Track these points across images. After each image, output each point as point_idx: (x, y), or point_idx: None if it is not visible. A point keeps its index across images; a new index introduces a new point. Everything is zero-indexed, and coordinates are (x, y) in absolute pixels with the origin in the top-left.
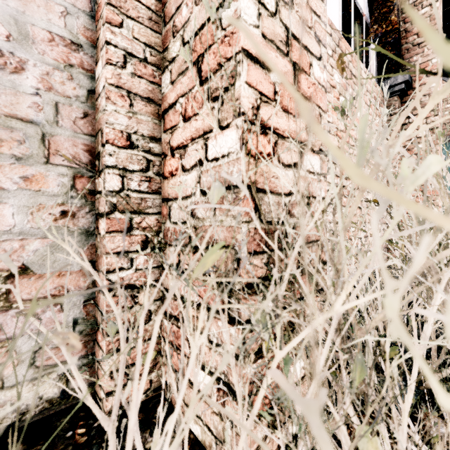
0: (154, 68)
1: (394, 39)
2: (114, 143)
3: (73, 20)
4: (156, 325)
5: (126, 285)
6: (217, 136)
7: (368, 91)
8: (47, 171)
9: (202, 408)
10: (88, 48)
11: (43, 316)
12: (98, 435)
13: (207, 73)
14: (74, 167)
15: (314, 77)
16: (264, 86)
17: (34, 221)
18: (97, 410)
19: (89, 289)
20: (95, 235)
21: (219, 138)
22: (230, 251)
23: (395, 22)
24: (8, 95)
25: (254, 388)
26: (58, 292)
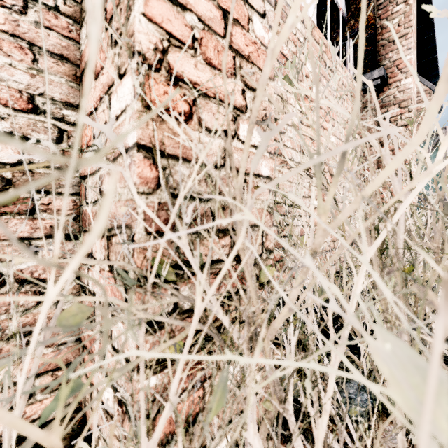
0: (70, 21)
1: (370, 35)
2: (8, 105)
3: None
4: None
5: (25, 279)
6: (117, 88)
7: (343, 84)
8: None
9: (107, 430)
10: None
11: None
12: None
13: (110, 12)
14: None
15: (255, 35)
16: (176, 26)
17: None
18: None
19: None
20: None
21: (119, 91)
22: (126, 231)
23: (371, 18)
24: None
25: (154, 406)
26: None
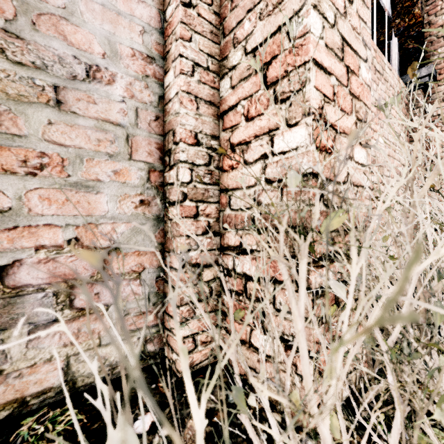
0: (214, 75)
1: (418, 33)
2: (185, 141)
3: (148, 37)
4: (302, 266)
5: (194, 264)
6: (284, 132)
7: (391, 85)
8: (130, 166)
9: (268, 368)
10: (159, 60)
11: (128, 288)
12: (178, 388)
13: (273, 79)
14: (149, 163)
15: (362, 78)
16: (326, 88)
17: (121, 208)
18: (222, 344)
19: (160, 267)
20: (164, 221)
21: (287, 135)
22: None
23: (418, 16)
24: (104, 103)
25: (321, 347)
26: (137, 269)
